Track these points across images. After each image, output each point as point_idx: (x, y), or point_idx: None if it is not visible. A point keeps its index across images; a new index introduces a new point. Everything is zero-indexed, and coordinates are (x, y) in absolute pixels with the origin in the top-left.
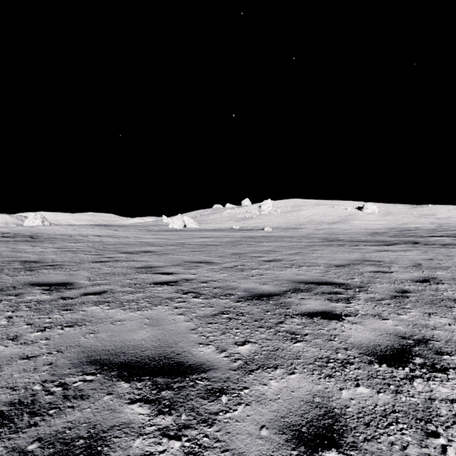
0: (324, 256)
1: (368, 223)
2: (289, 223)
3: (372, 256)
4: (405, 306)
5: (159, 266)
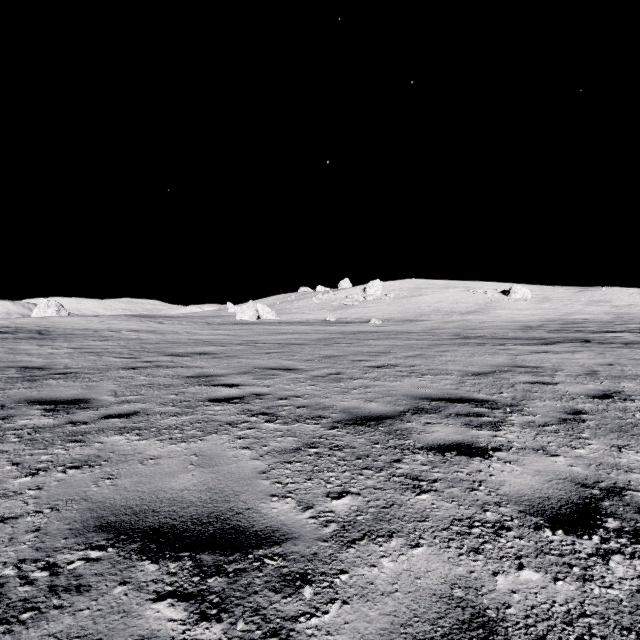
0: (457, 360)
1: (516, 313)
2: (406, 313)
3: (525, 360)
4: (582, 435)
5: (218, 374)
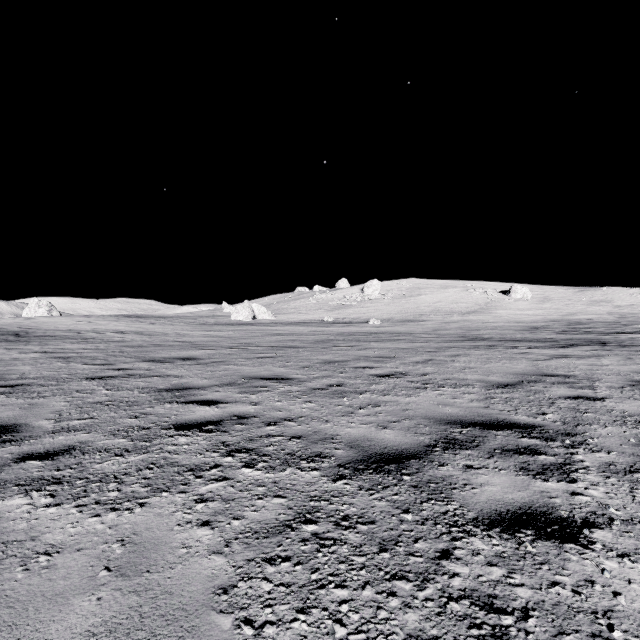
0: (473, 367)
1: (518, 313)
2: (405, 313)
3: (550, 367)
4: None
5: (198, 386)
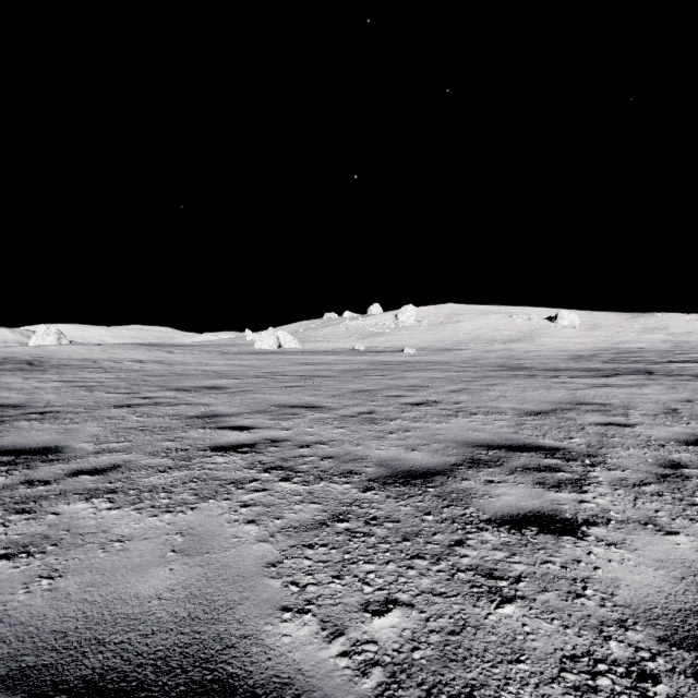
0: (508, 396)
1: (564, 341)
2: (442, 341)
3: (588, 396)
4: (695, 500)
5: (228, 413)
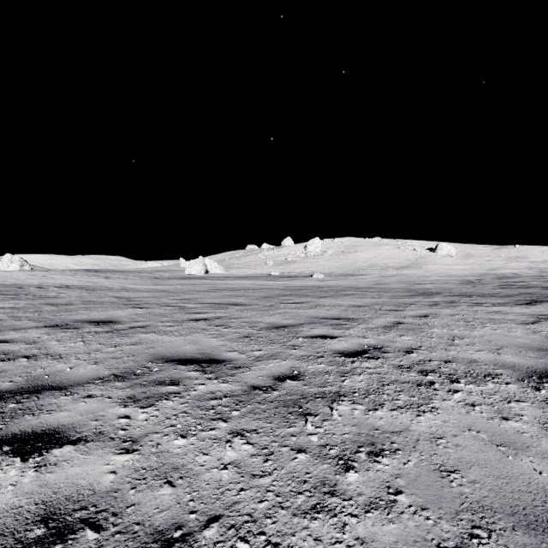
0: (462, 336)
1: (446, 268)
2: (344, 268)
3: None
4: None
5: (68, 381)
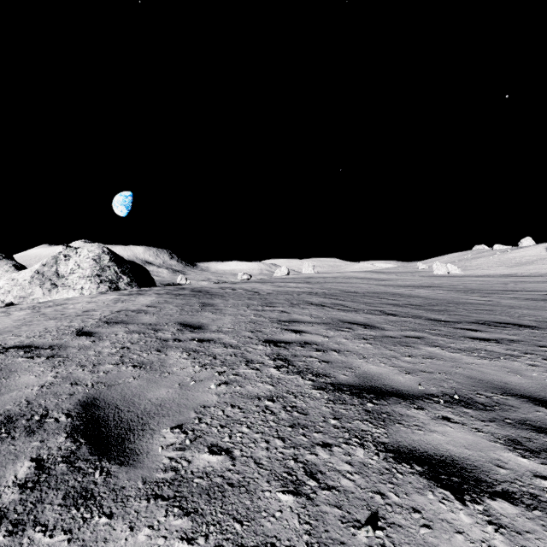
0: None
1: None
2: None
3: None
4: None
5: (471, 287)
